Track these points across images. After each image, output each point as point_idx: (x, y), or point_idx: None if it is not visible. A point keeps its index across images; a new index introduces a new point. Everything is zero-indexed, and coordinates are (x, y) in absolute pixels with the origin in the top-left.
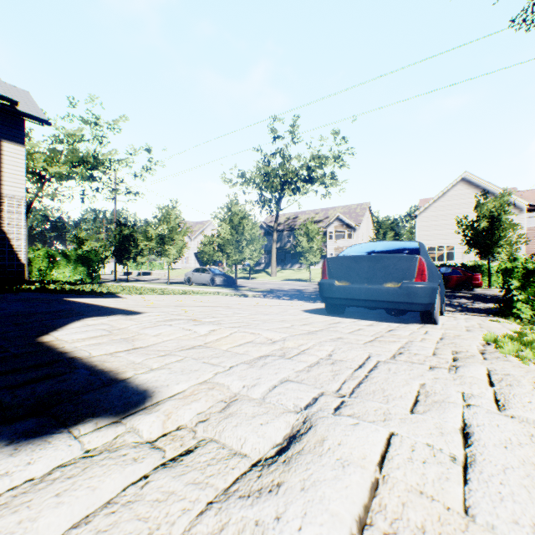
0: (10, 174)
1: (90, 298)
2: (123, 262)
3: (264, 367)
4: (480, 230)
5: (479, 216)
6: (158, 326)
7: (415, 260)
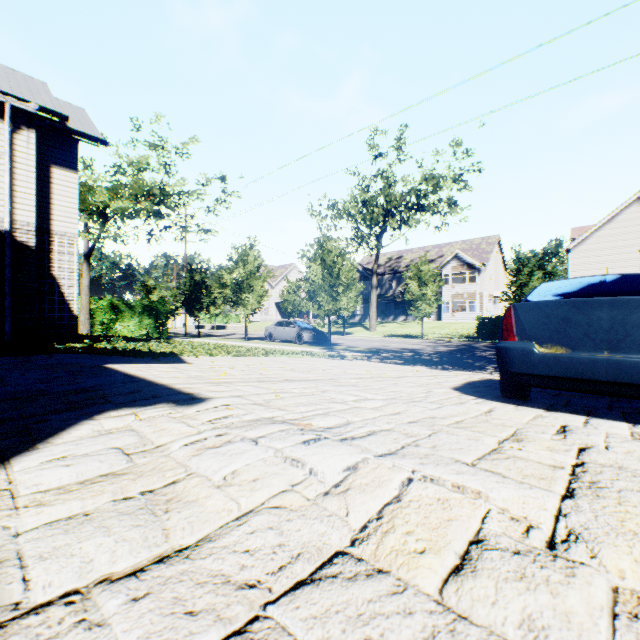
0: (61, 206)
1: (141, 363)
2: (194, 313)
3: None
4: None
5: None
6: (229, 444)
7: None
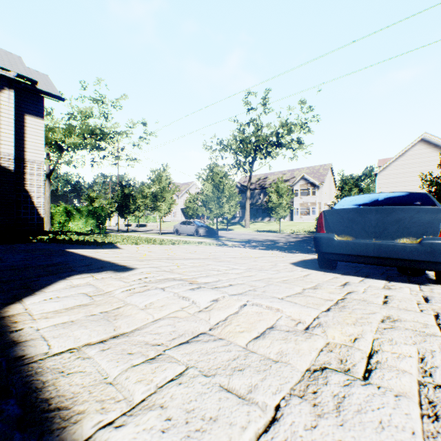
0: (32, 142)
1: (90, 248)
2: (124, 216)
3: (341, 414)
4: None
5: None
6: (148, 290)
7: (440, 212)
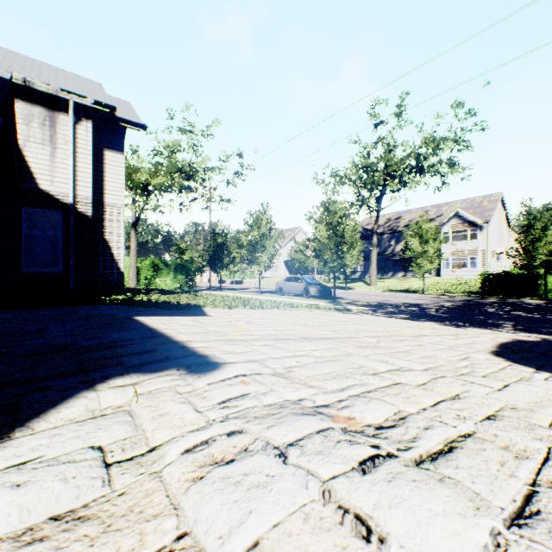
0: (111, 182)
1: (167, 315)
2: (216, 270)
3: None
4: None
5: None
6: (245, 455)
7: None
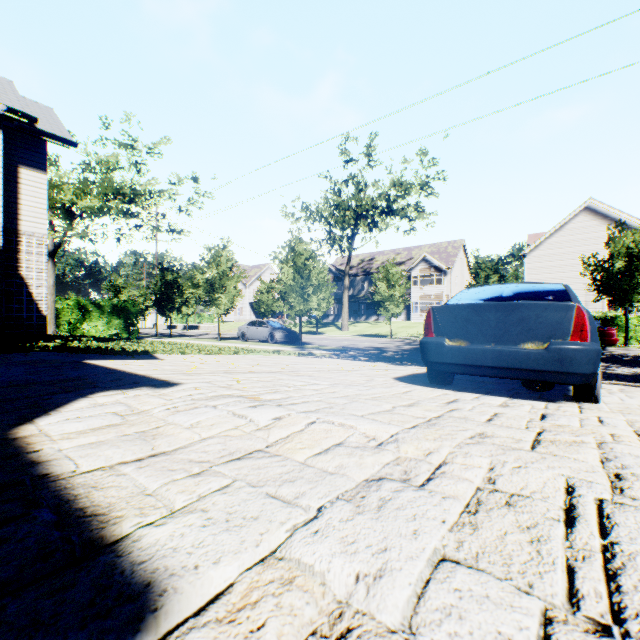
0: (29, 207)
1: (117, 359)
2: (165, 313)
3: (382, 512)
4: (614, 271)
5: (613, 253)
6: (196, 408)
7: (571, 309)
